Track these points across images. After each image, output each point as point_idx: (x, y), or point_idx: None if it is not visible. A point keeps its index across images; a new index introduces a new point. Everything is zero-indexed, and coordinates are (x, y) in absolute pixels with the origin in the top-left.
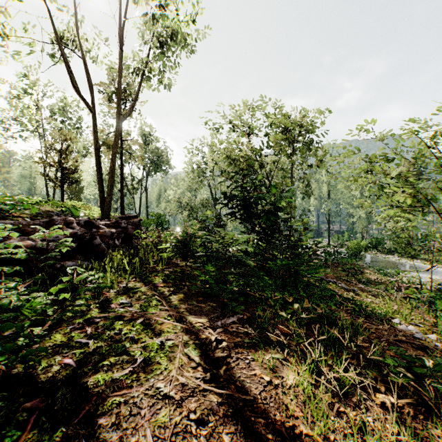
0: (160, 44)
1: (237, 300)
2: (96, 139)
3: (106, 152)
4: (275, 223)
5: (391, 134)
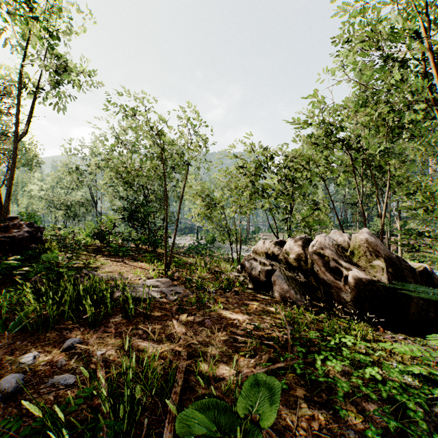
0: (56, 84)
1: (126, 256)
2: None
3: None
4: (146, 223)
5: (201, 182)
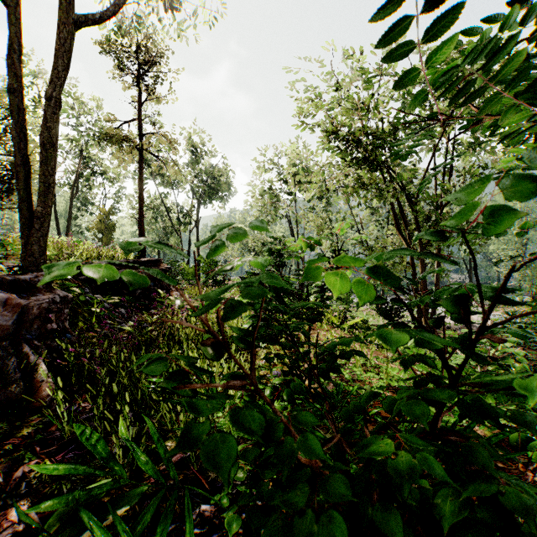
0: None
1: None
2: (15, 72)
3: (119, 157)
4: None
5: None
